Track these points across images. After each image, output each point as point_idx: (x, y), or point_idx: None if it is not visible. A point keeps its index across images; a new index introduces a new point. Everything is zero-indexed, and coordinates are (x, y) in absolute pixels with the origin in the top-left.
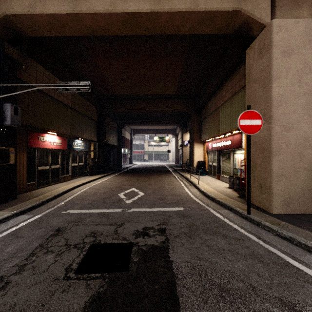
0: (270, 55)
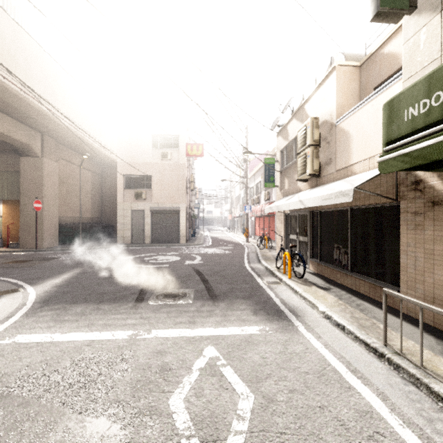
0: (42, 174)
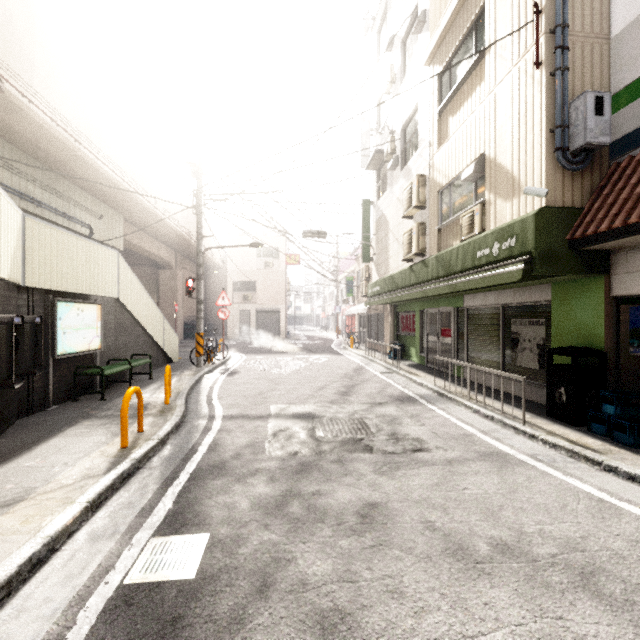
0: (176, 283)
